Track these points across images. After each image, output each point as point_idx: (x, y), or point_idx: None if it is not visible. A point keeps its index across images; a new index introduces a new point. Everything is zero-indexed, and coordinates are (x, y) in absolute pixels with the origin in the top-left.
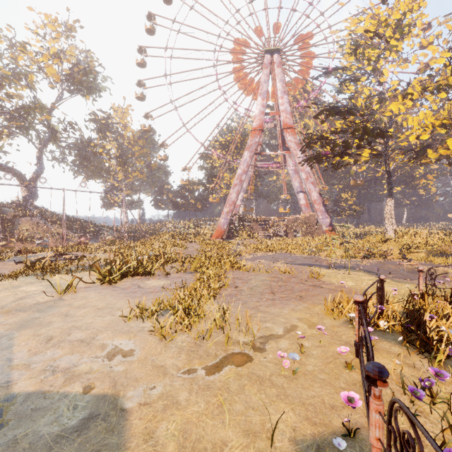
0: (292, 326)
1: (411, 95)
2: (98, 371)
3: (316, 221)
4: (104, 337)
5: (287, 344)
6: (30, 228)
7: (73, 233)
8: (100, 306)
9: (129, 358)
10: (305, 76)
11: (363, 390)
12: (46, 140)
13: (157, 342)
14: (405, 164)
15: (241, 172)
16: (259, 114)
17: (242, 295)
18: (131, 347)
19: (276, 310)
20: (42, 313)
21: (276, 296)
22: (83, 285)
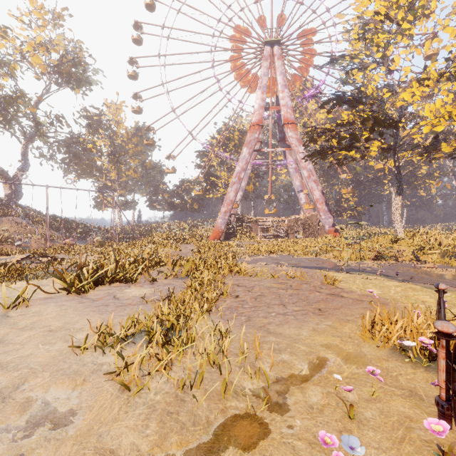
0: (319, 359)
1: (427, 81)
2: None
3: (318, 221)
4: (34, 385)
5: (319, 394)
6: (12, 228)
7: (60, 234)
8: (54, 326)
9: (61, 430)
10: (306, 70)
11: None
12: (31, 135)
13: (116, 393)
14: (407, 163)
15: (239, 170)
16: (259, 108)
17: (245, 308)
18: (71, 405)
19: (291, 330)
20: None
21: (288, 309)
22: (44, 295)
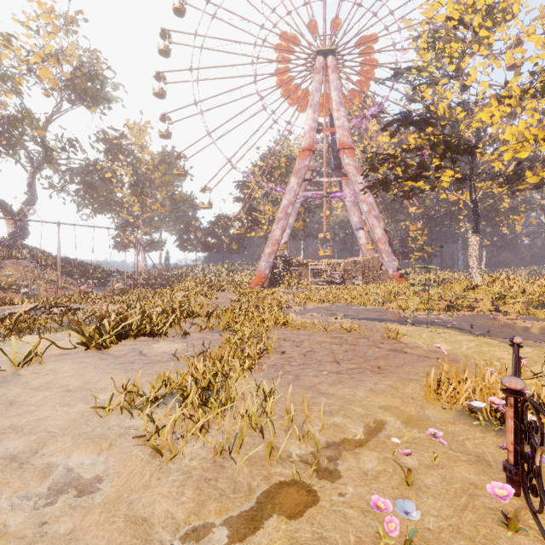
0: (376, 422)
1: (508, 99)
2: (15, 535)
3: (380, 265)
4: (54, 450)
5: (374, 460)
6: (17, 273)
7: (73, 280)
8: (73, 385)
9: (87, 498)
10: (366, 85)
11: None
12: (39, 162)
13: (147, 459)
14: (486, 195)
15: (286, 203)
16: (309, 130)
17: (292, 365)
18: (96, 472)
19: (346, 391)
20: None
21: (342, 366)
22: (59, 351)
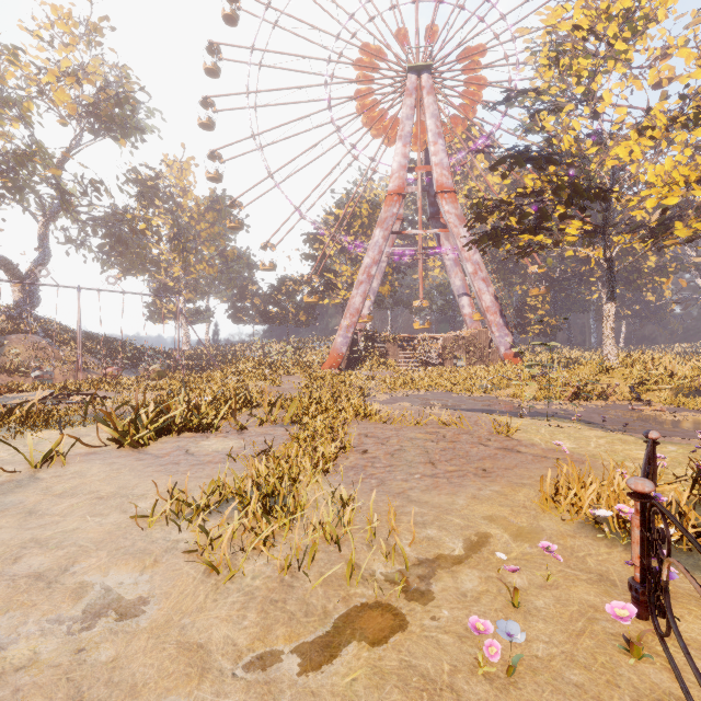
0: (479, 535)
1: (651, 130)
2: (48, 663)
3: (489, 341)
4: (88, 567)
5: (475, 579)
6: (25, 352)
7: (97, 360)
8: (104, 491)
9: (131, 622)
10: (471, 110)
11: None
12: (54, 209)
13: (200, 577)
14: (626, 252)
15: (369, 262)
16: (399, 169)
17: (376, 467)
18: (140, 592)
19: (442, 498)
20: None
21: (438, 469)
22: (85, 450)
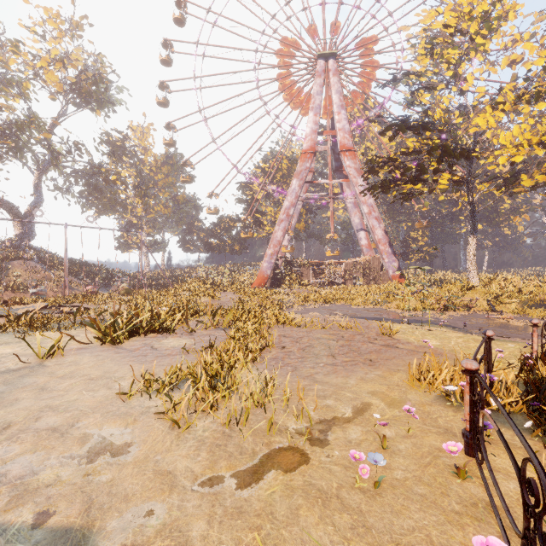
0: (363, 404)
1: (503, 105)
2: (68, 482)
3: (381, 265)
4: (88, 424)
5: (359, 432)
6: (24, 274)
7: (79, 280)
8: (94, 374)
9: (121, 458)
10: (367, 87)
11: (497, 520)
12: (45, 164)
13: (167, 430)
14: (487, 196)
15: (288, 205)
16: (311, 133)
17: (291, 359)
18: (126, 440)
19: (339, 380)
20: (8, 385)
21: (337, 359)
22: (77, 346)
